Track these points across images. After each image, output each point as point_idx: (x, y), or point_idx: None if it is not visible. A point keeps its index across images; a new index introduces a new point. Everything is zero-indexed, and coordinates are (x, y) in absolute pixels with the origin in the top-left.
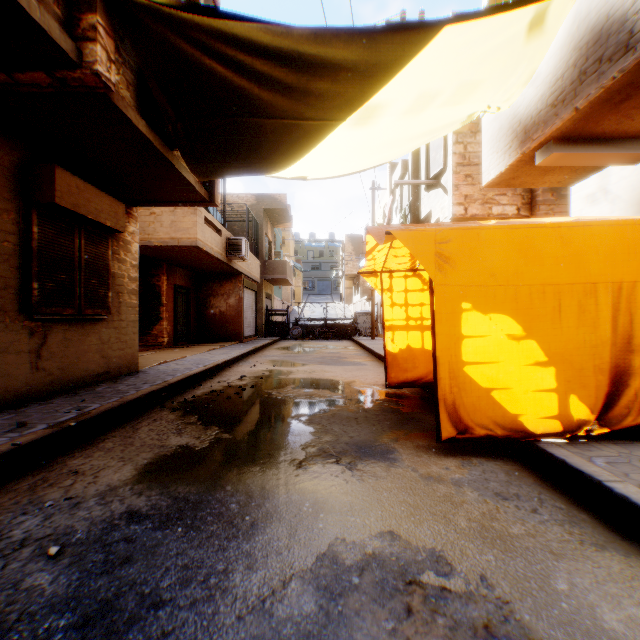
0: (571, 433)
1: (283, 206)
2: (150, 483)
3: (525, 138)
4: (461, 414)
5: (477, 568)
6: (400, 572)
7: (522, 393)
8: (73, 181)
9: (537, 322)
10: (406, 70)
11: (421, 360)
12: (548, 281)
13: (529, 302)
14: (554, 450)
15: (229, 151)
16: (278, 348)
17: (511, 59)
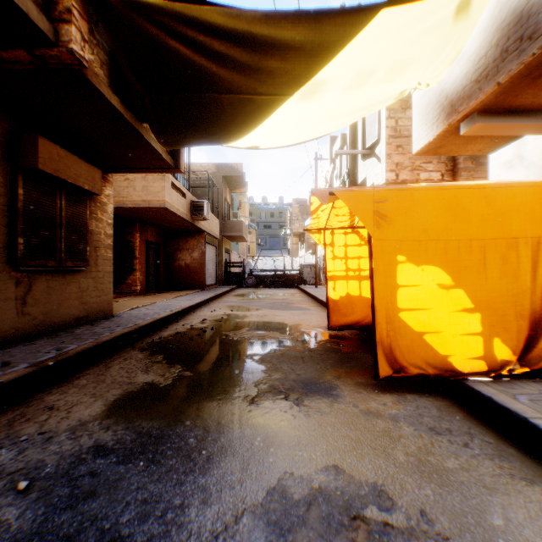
0: (495, 372)
1: (239, 174)
2: (117, 418)
3: (451, 111)
4: (396, 355)
5: (417, 503)
6: (345, 507)
7: (451, 336)
8: (54, 149)
9: (464, 273)
10: (347, 49)
11: (359, 306)
12: (474, 236)
13: (457, 255)
14: (481, 388)
15: (191, 123)
16: (235, 295)
17: (440, 40)
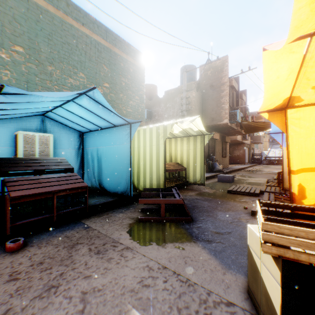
0: None
1: (259, 115)
2: (248, 173)
3: None
4: None
5: None
6: None
7: None
8: (226, 137)
9: None
10: None
11: None
12: None
13: None
14: None
15: (253, 131)
16: (258, 166)
17: None
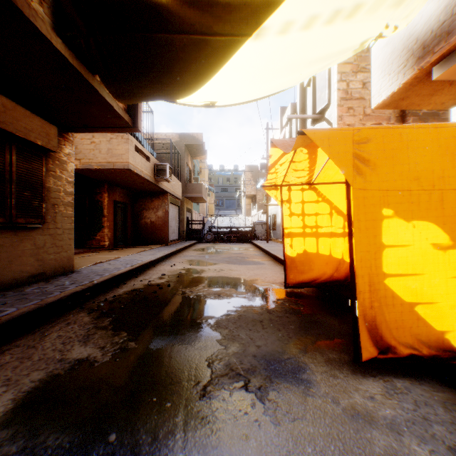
0: None
1: (199, 142)
2: (19, 427)
3: (423, 53)
4: (382, 331)
5: None
6: None
7: (448, 308)
8: None
9: None
10: None
11: (316, 263)
12: None
13: (455, 208)
14: None
15: (142, 70)
16: (195, 249)
17: None
